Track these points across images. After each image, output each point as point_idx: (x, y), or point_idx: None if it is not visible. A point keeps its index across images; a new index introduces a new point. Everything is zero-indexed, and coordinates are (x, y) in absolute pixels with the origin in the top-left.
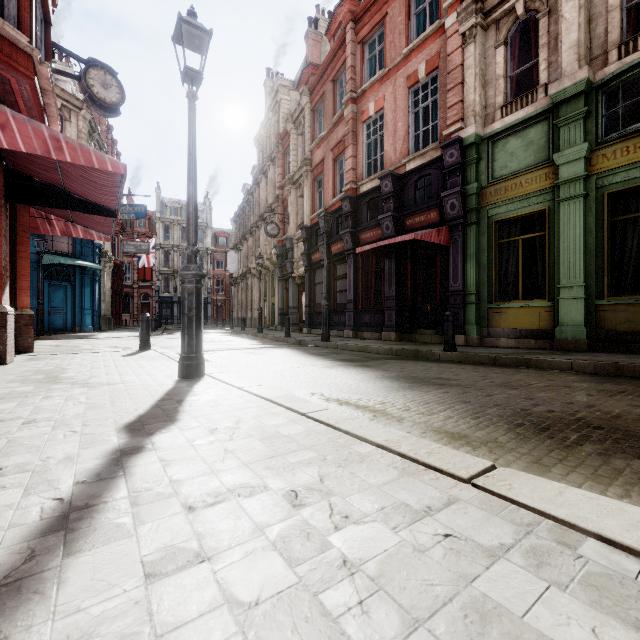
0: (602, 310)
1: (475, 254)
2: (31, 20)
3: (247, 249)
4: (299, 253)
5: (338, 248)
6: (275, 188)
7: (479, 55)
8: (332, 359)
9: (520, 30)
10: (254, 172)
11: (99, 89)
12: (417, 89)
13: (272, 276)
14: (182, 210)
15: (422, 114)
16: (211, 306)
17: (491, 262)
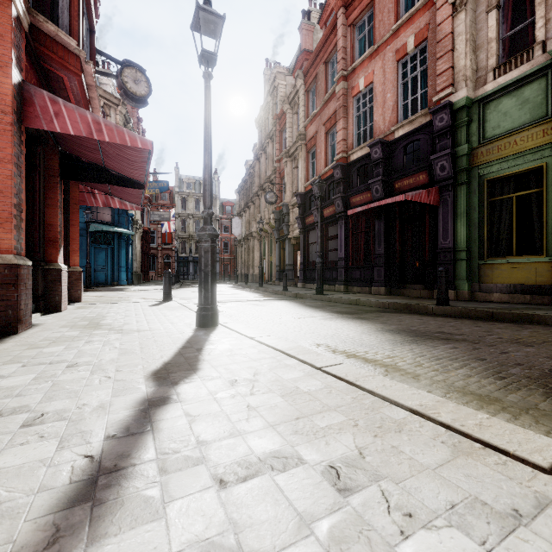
0: None
1: (466, 212)
2: (79, 27)
3: (249, 215)
4: (294, 217)
5: (330, 211)
6: (273, 162)
7: (470, 21)
8: (329, 311)
9: None
10: (255, 149)
11: (131, 85)
12: (405, 61)
13: (270, 238)
14: (196, 185)
15: (410, 84)
16: (219, 264)
17: (482, 220)
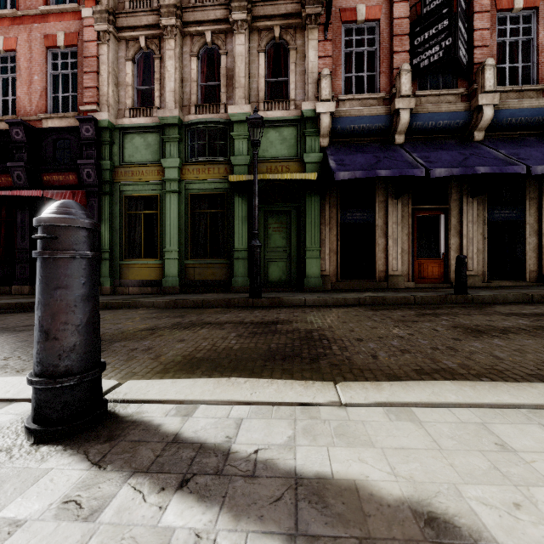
0: (188, 267)
1: (109, 219)
2: None
3: None
4: None
5: None
6: None
7: (112, 58)
8: None
9: (144, 58)
10: None
11: None
12: (57, 53)
13: None
14: None
15: (62, 80)
16: None
17: (122, 227)
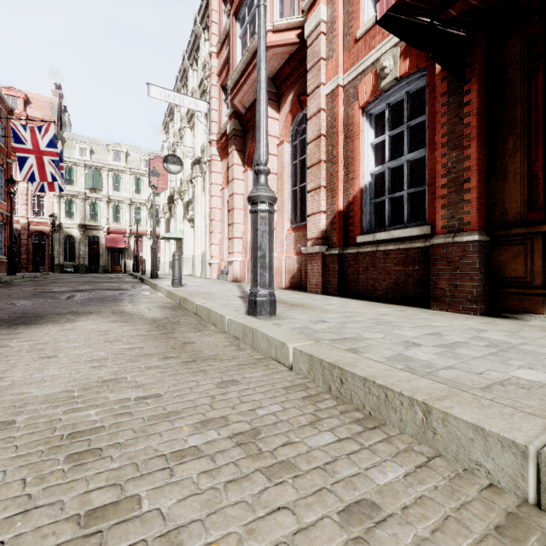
0: None
1: None
2: None
3: None
4: None
5: None
6: None
7: None
8: None
9: None
10: None
11: None
12: None
13: None
14: None
15: None
16: None
17: None
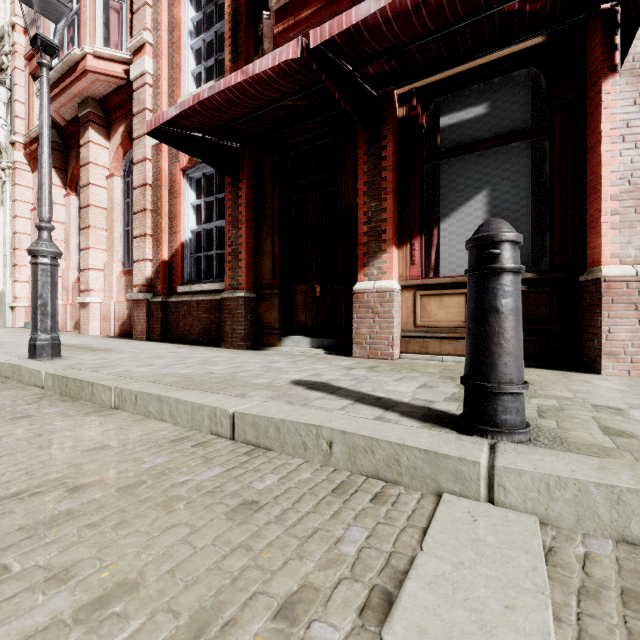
0: None
1: None
2: None
3: None
4: None
5: None
6: None
7: None
8: None
9: None
10: None
11: None
12: None
13: None
14: None
15: None
16: None
17: None
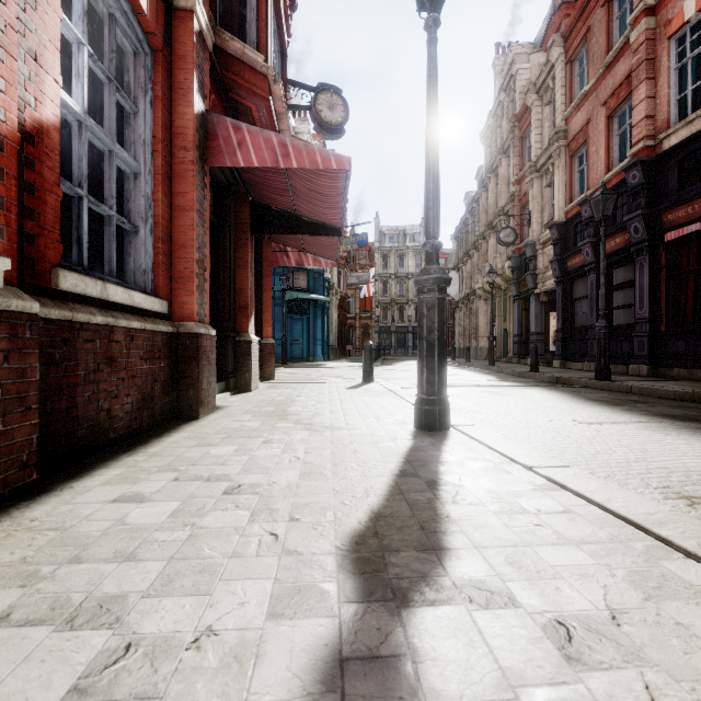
0: None
1: None
2: (267, 40)
3: (470, 267)
4: (545, 261)
5: (616, 243)
6: (508, 186)
7: None
8: (644, 413)
9: None
10: (479, 175)
11: (326, 113)
12: None
13: (503, 296)
14: (399, 236)
15: None
16: None
17: None
